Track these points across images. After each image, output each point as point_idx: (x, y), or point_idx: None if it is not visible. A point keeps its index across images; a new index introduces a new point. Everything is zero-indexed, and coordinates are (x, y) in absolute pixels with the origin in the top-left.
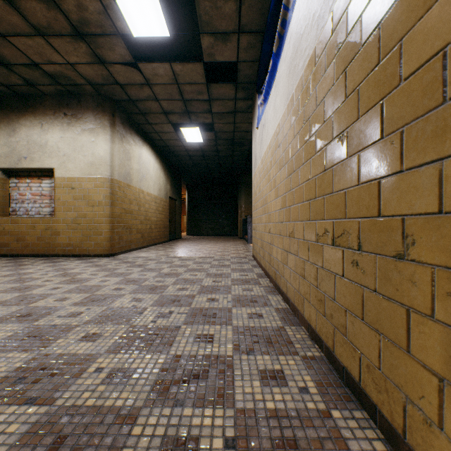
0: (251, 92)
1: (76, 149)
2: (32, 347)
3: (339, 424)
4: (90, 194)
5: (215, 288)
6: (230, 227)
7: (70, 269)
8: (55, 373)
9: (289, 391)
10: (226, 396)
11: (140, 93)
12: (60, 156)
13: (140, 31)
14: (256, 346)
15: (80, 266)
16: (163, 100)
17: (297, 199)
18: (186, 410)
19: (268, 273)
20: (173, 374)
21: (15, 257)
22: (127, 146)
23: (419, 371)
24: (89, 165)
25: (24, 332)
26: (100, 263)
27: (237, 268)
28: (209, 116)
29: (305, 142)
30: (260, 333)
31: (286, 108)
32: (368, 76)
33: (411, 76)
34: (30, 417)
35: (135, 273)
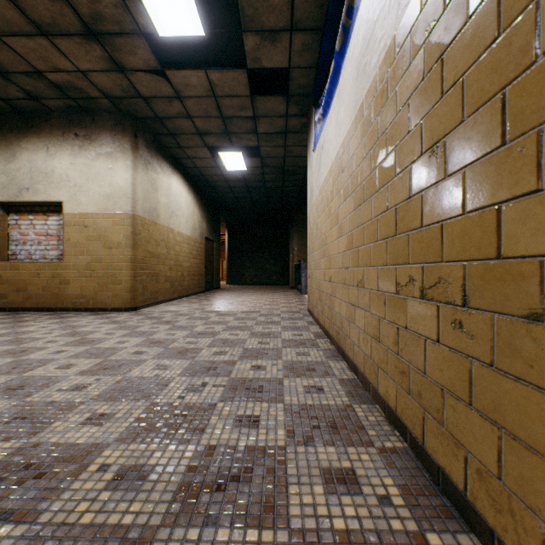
0: (306, 107)
1: (90, 178)
2: (18, 434)
3: None
4: (107, 233)
5: (261, 352)
6: (279, 274)
7: (81, 327)
8: (44, 472)
9: (364, 502)
10: (277, 509)
11: (169, 108)
12: (70, 186)
13: (168, 29)
14: (316, 433)
15: (94, 322)
16: (197, 117)
17: (368, 237)
18: (221, 532)
19: (329, 333)
20: (204, 474)
21: (14, 311)
22: (153, 175)
23: None
24: (105, 198)
25: (11, 411)
26: (118, 319)
27: (288, 326)
28: (254, 138)
29: (380, 162)
30: (321, 414)
31: (353, 121)
32: (480, 58)
33: None
34: (1, 542)
35: (161, 332)
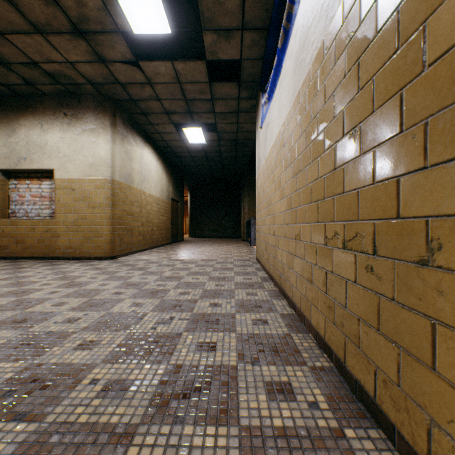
0: (254, 91)
1: (76, 150)
2: (25, 356)
3: (353, 445)
4: (91, 195)
5: (218, 292)
6: (233, 229)
7: (70, 272)
8: (47, 385)
9: (297, 406)
10: (230, 412)
11: (141, 92)
12: (60, 156)
13: (141, 28)
14: (261, 355)
15: (80, 268)
16: (165, 100)
17: (303, 200)
18: (186, 428)
19: (273, 277)
20: (173, 386)
21: (14, 260)
22: (129, 147)
23: (447, 391)
24: (89, 166)
25: (18, 339)
26: (100, 266)
27: (240, 272)
28: (212, 116)
29: (313, 140)
30: (265, 341)
31: (292, 106)
32: (385, 65)
33: (438, 61)
34: (18, 435)
35: (136, 277)
